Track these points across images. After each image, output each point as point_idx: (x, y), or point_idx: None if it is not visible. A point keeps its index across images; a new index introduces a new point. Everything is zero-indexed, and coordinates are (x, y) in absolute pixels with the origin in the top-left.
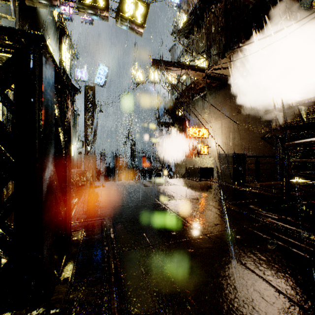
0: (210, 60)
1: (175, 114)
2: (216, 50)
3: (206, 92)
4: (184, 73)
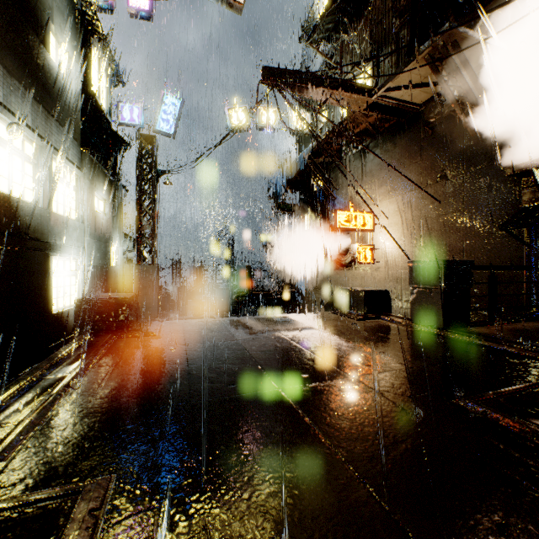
0: (379, 78)
1: (308, 188)
2: (391, 57)
3: (369, 141)
4: (328, 97)
